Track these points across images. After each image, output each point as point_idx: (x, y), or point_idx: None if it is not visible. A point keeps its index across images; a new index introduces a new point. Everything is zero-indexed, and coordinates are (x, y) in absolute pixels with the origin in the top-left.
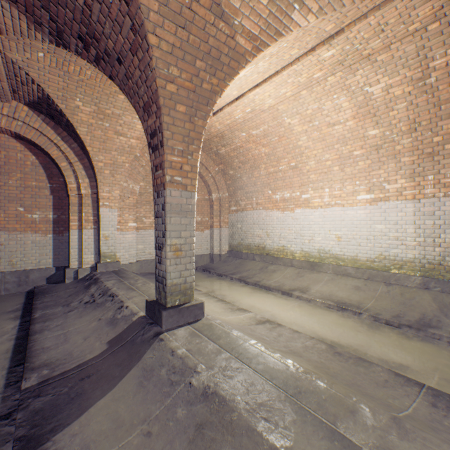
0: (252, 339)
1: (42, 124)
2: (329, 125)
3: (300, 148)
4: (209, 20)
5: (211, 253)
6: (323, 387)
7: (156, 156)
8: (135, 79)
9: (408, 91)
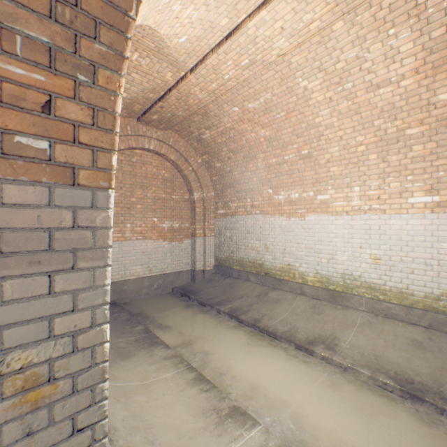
0: None
1: None
2: (370, 88)
3: (318, 127)
4: None
5: (193, 269)
6: None
7: None
8: None
9: None
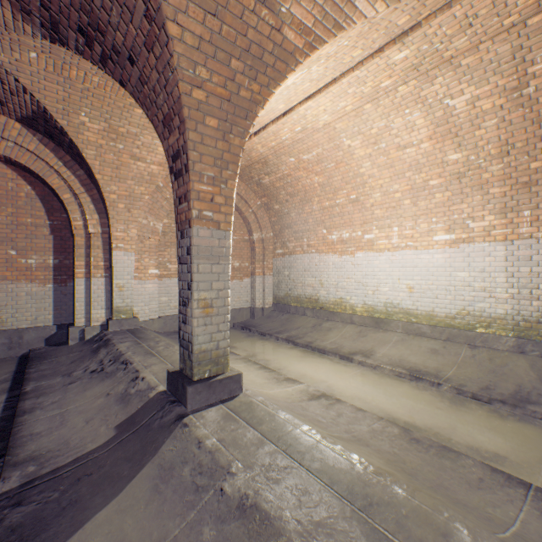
0: (305, 423)
1: (39, 146)
2: (399, 148)
3: (362, 176)
4: (248, 6)
5: (252, 306)
6: (401, 496)
7: (180, 184)
8: (152, 84)
9: (499, 104)
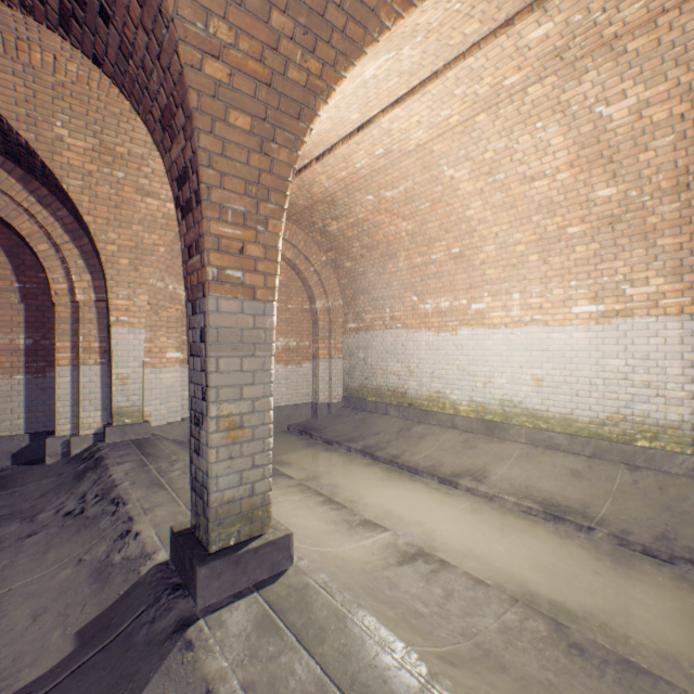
0: (398, 639)
1: None
2: (524, 180)
3: (470, 221)
4: None
5: (315, 401)
6: None
7: (189, 225)
8: (139, 56)
9: (679, 112)
